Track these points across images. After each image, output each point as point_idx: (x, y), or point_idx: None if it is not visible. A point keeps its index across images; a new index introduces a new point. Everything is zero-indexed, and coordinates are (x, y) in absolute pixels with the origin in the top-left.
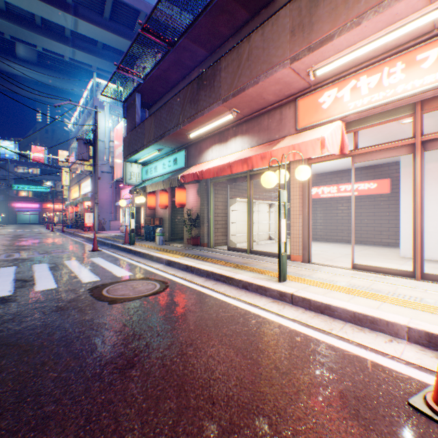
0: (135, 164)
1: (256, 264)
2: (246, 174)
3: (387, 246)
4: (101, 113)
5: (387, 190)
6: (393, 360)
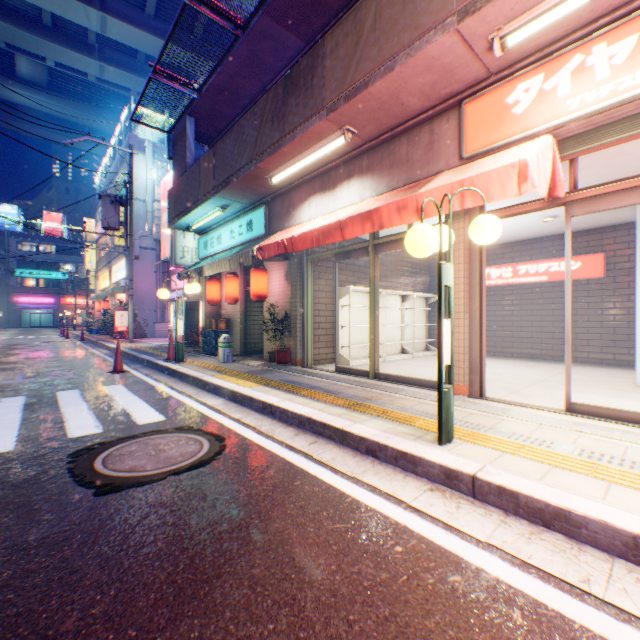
0: (190, 234)
1: (387, 401)
2: (366, 243)
3: (599, 365)
4: (141, 157)
5: (599, 272)
6: None
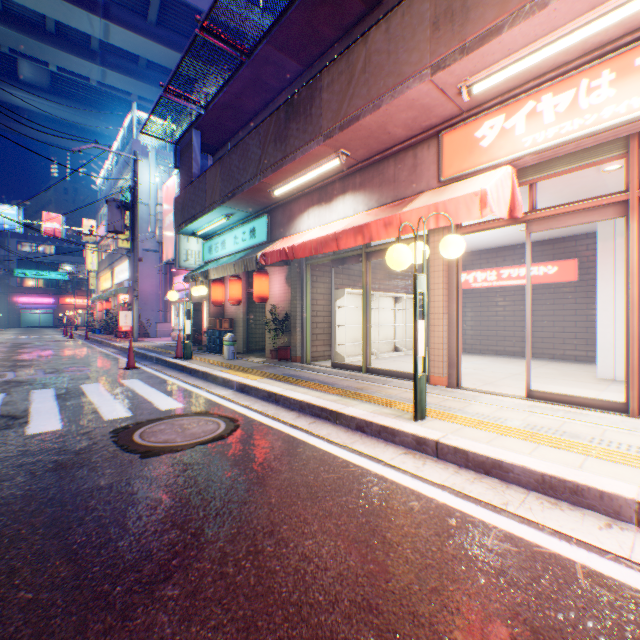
0: (193, 238)
1: (376, 390)
2: (360, 251)
3: (573, 361)
4: (144, 162)
5: (574, 276)
6: (619, 563)
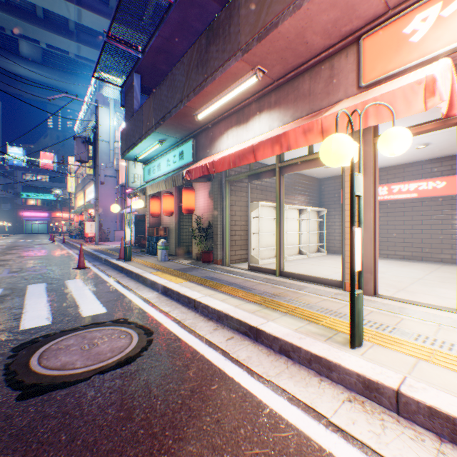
0: (139, 165)
1: (294, 297)
2: (274, 166)
3: None
4: (105, 110)
5: None
6: None
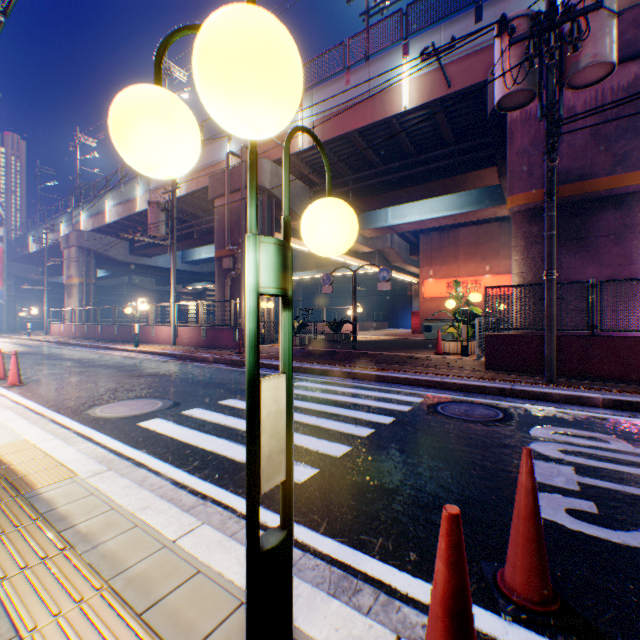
0: None
1: None
2: None
3: None
4: None
5: None
6: None
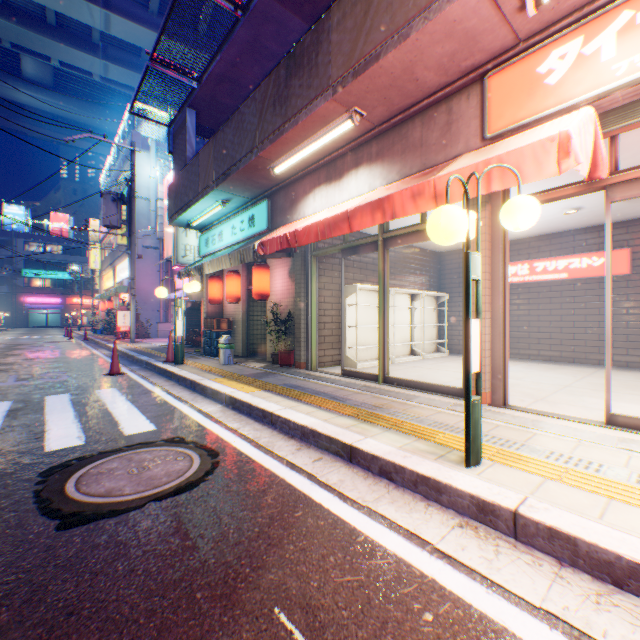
0: (192, 232)
1: (400, 410)
2: (375, 237)
3: (625, 368)
4: (144, 155)
5: (625, 269)
6: None
